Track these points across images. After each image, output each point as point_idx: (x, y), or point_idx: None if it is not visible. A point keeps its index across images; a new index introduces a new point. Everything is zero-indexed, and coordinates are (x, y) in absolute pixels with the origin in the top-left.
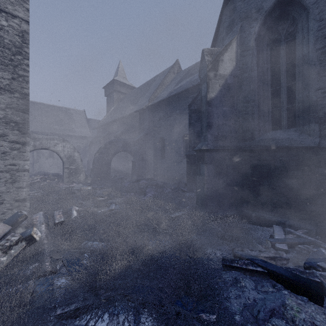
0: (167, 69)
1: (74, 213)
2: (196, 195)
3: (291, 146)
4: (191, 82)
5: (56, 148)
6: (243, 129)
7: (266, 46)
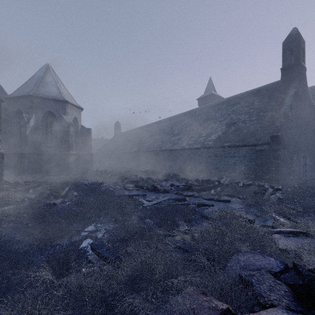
0: None
1: None
2: (18, 171)
3: (53, 154)
4: None
5: None
6: (37, 147)
7: (44, 120)
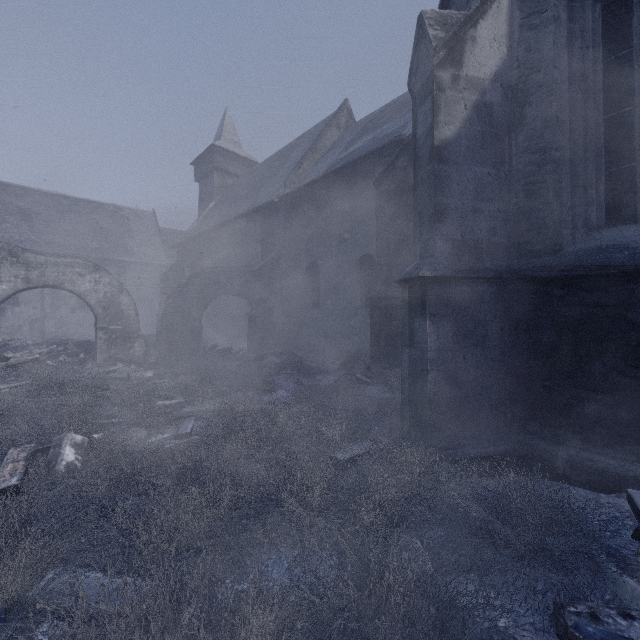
0: (325, 120)
1: (65, 453)
2: (403, 399)
3: None
4: (377, 141)
5: (78, 286)
6: (530, 224)
7: None
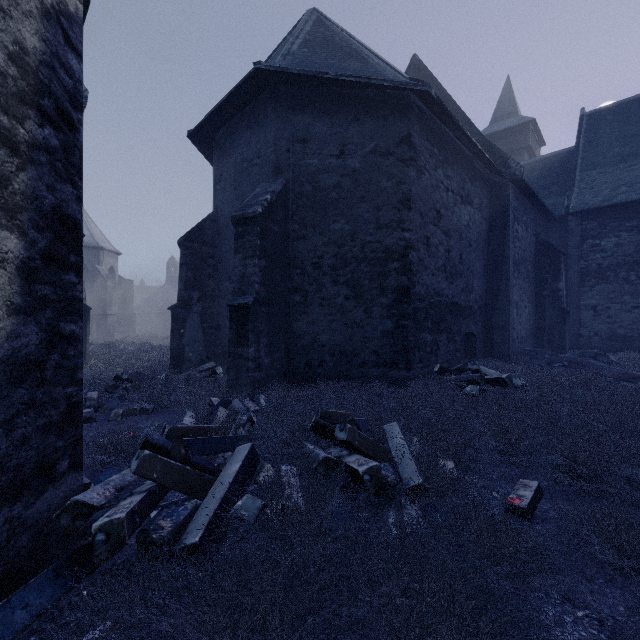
0: None
1: None
2: None
3: None
4: None
5: None
6: None
7: None
